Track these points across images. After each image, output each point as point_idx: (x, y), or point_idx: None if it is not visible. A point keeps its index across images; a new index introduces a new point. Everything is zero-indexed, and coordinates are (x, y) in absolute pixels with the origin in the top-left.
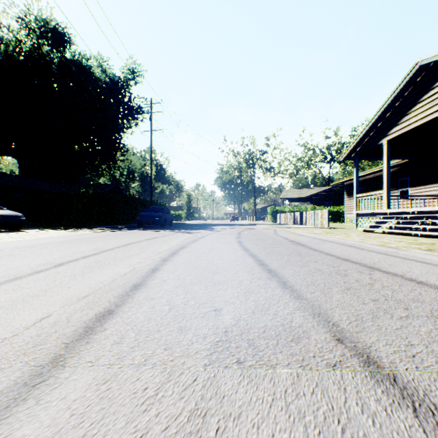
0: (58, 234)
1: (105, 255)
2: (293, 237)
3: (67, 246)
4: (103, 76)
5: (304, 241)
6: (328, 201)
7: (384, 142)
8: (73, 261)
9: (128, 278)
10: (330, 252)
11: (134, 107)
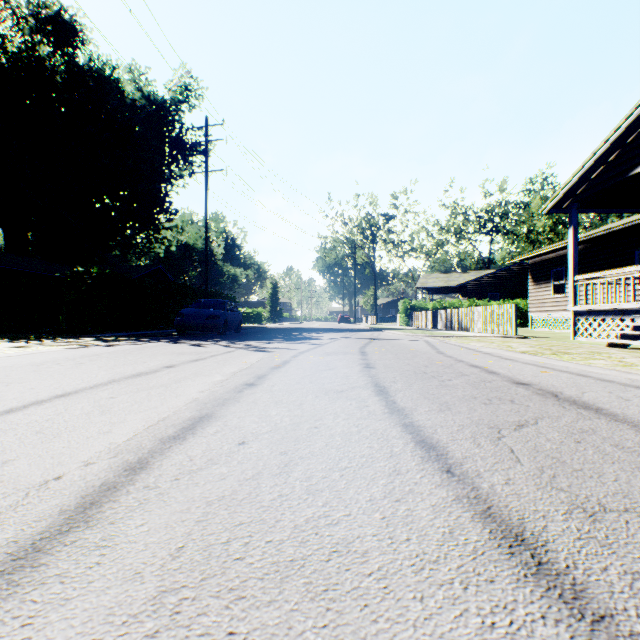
0: None
1: None
2: (495, 364)
3: None
4: (138, 95)
5: (562, 387)
6: (492, 292)
7: None
8: None
9: None
10: None
11: (187, 144)
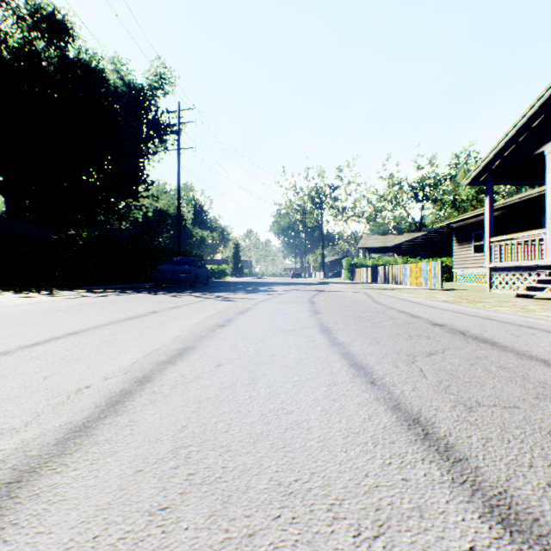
0: None
1: None
2: (419, 310)
3: None
4: (120, 83)
5: (470, 327)
6: (423, 251)
7: (548, 150)
8: None
9: None
10: None
11: (162, 125)
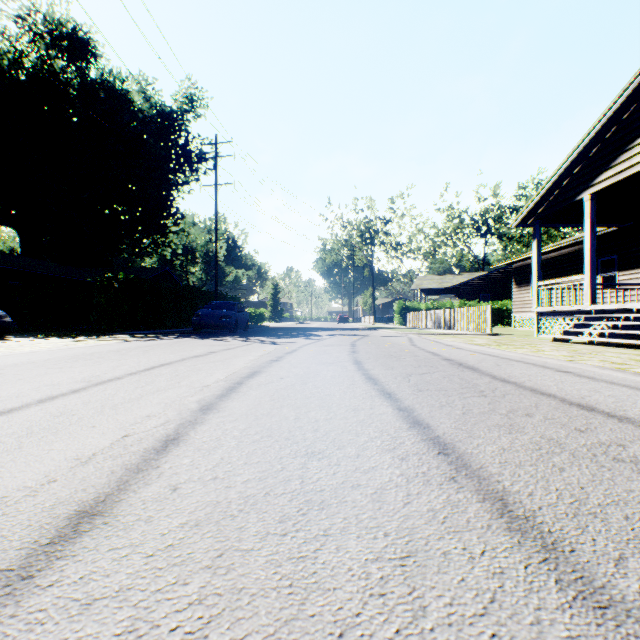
0: (53, 346)
1: (91, 395)
2: (445, 351)
3: (42, 370)
4: (146, 106)
5: (470, 361)
6: (483, 293)
7: (587, 197)
8: (9, 411)
9: (83, 479)
10: (537, 385)
11: (193, 152)
